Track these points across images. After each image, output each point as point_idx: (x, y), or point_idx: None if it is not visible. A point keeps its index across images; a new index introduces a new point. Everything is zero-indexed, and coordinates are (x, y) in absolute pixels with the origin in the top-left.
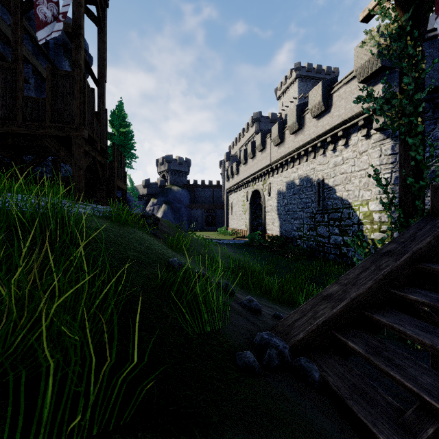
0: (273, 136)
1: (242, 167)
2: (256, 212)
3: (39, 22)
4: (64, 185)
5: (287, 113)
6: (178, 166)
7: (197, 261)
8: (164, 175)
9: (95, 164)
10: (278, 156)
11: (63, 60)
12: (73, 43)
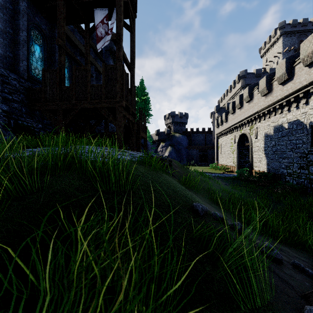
0: (260, 88)
1: (230, 116)
2: (243, 151)
3: (98, 38)
4: (110, 137)
5: (270, 67)
6: (179, 119)
7: (203, 195)
8: (169, 126)
9: (129, 123)
10: (266, 104)
11: (109, 59)
12: (117, 46)
